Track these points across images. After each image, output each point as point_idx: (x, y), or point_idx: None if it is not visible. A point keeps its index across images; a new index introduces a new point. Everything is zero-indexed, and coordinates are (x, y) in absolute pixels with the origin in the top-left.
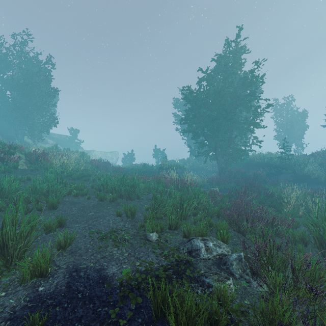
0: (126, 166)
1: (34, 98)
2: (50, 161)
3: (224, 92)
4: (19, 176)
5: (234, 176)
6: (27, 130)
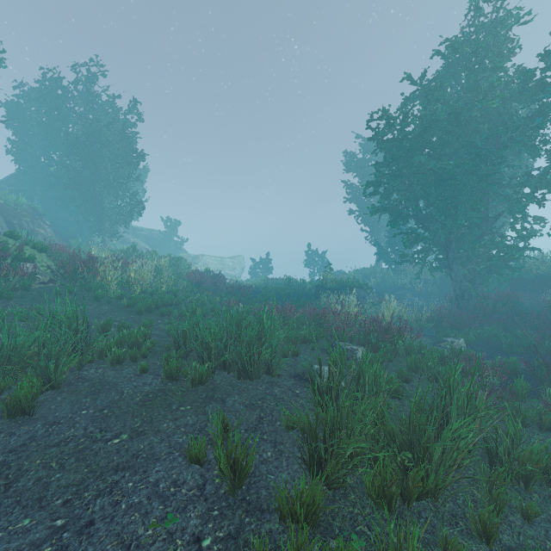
0: (256, 282)
1: (104, 167)
2: (102, 275)
3: (474, 112)
4: (16, 308)
5: (493, 308)
6: (93, 221)
